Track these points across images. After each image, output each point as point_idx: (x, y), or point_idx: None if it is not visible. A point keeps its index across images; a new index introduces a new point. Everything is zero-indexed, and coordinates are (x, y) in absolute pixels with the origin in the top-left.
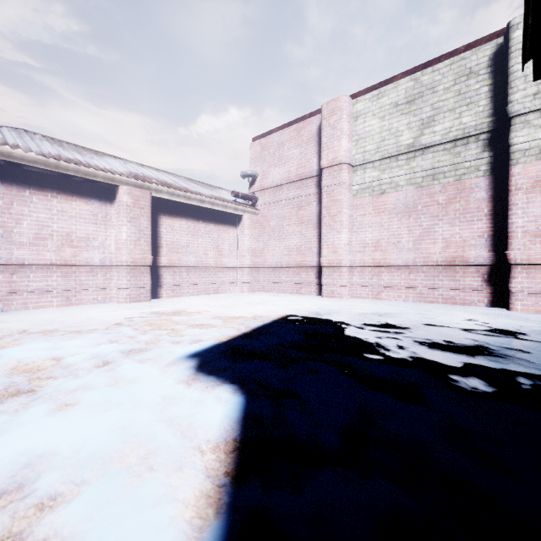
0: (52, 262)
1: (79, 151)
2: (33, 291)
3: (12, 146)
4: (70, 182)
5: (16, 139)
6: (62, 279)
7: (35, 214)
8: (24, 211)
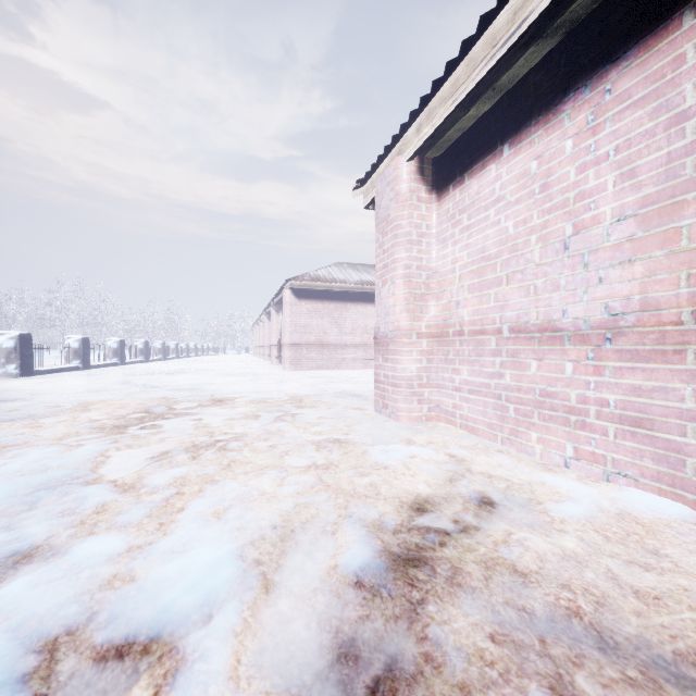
0: (359, 343)
1: (367, 271)
2: (350, 359)
3: (343, 282)
4: (366, 295)
5: (341, 274)
6: (363, 353)
7: (351, 316)
8: (347, 315)
